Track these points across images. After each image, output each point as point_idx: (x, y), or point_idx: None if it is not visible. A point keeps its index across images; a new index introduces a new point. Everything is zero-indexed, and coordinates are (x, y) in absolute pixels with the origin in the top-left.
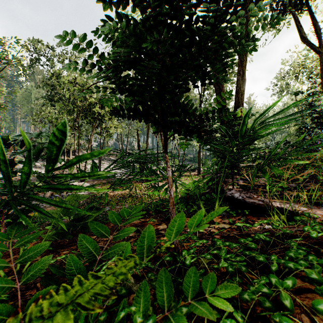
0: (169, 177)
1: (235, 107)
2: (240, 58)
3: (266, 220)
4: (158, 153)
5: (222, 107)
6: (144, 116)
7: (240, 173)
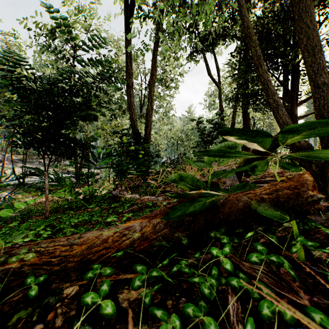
0: (46, 184)
1: (146, 127)
2: (150, 89)
3: (106, 203)
4: (40, 171)
5: (134, 126)
6: (37, 147)
7: (144, 177)
